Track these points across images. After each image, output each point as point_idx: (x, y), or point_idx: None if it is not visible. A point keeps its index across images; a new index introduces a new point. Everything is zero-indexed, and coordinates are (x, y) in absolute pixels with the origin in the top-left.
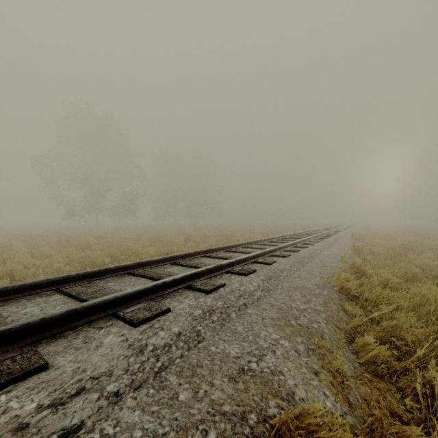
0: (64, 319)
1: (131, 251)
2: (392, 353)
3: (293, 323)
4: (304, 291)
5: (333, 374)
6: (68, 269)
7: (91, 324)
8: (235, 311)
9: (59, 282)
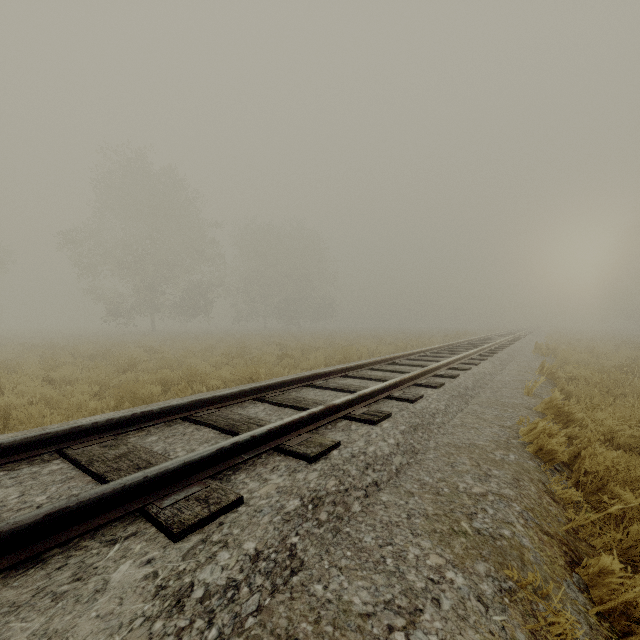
0: (43, 528)
1: (195, 374)
2: None
3: (466, 527)
4: (476, 455)
5: None
6: (93, 407)
7: (97, 531)
8: (359, 497)
9: (63, 438)
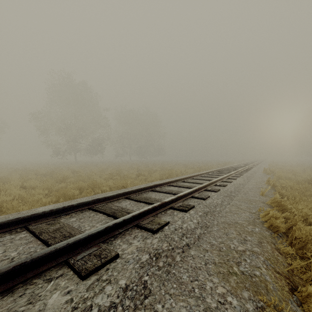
0: (12, 273)
1: (96, 184)
2: None
3: (236, 270)
4: (238, 228)
5: None
6: (44, 201)
7: (42, 273)
8: (179, 253)
9: (27, 220)
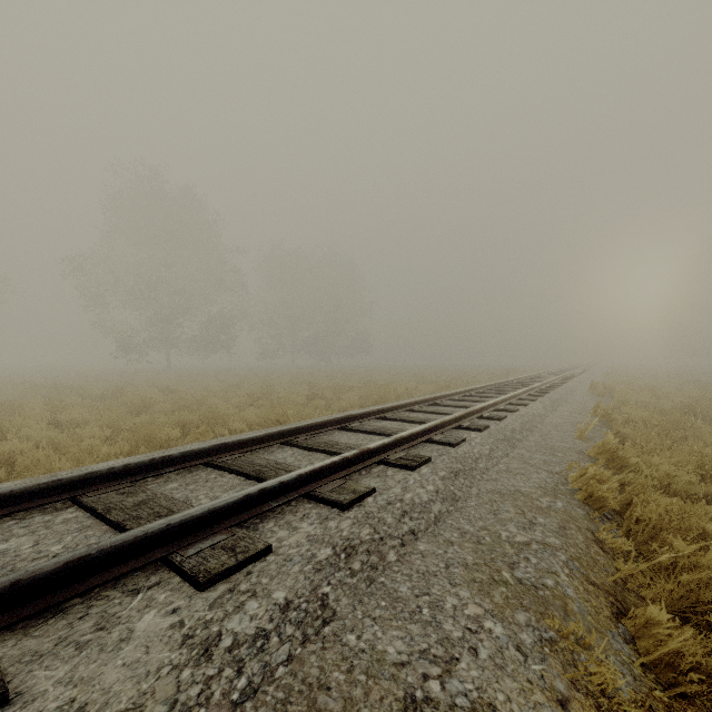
0: (63, 576)
1: (217, 416)
2: (698, 634)
3: (507, 577)
4: (521, 503)
5: (596, 699)
6: (105, 452)
7: (119, 580)
8: (395, 546)
9: (77, 484)
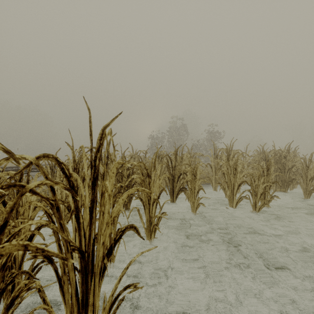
0: None
1: None
2: None
3: None
4: None
5: None
6: None
7: None
8: None
9: None
